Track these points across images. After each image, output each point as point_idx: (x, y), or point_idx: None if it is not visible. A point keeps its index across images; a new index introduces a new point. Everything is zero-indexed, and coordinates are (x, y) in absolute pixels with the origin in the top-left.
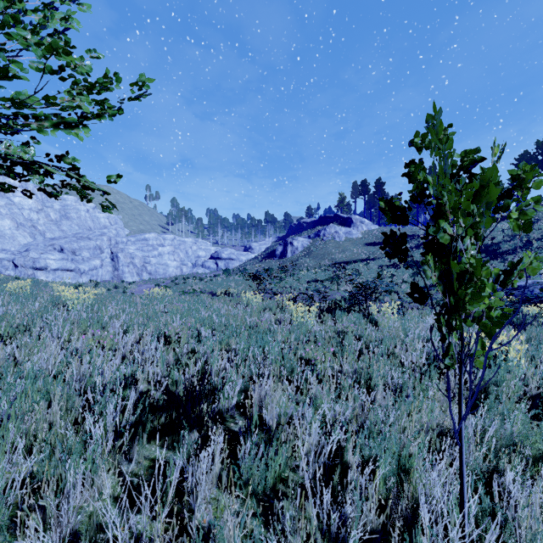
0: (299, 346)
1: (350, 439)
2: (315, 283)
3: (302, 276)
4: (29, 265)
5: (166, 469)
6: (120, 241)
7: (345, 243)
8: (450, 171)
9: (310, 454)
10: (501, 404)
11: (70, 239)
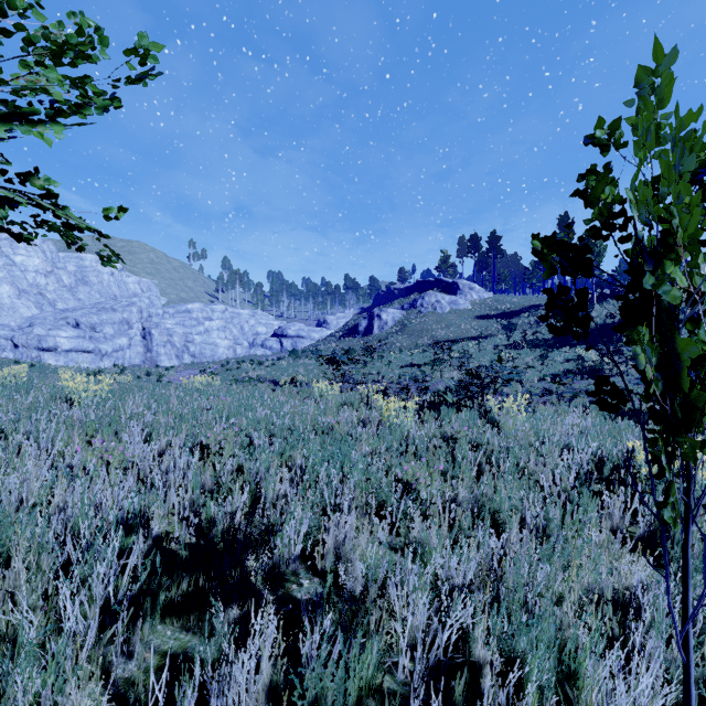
0: (394, 461)
1: (480, 623)
2: (410, 369)
3: (393, 359)
4: (33, 345)
5: (176, 692)
6: (154, 313)
7: (450, 316)
8: (691, 168)
9: (415, 641)
10: (691, 549)
11: (89, 311)
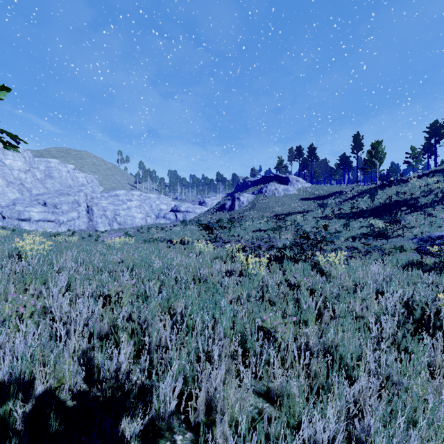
0: (254, 308)
1: None
2: (259, 232)
3: (248, 226)
4: (15, 217)
5: None
6: (94, 196)
7: (284, 199)
8: None
9: None
10: None
11: (52, 195)
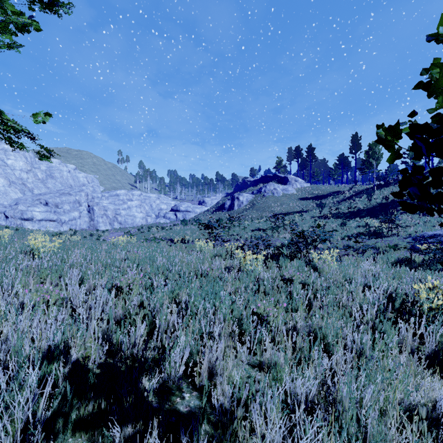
0: (250, 298)
1: None
2: (258, 232)
3: (247, 225)
4: (18, 217)
5: None
6: (95, 196)
7: (282, 198)
8: None
9: None
10: None
11: (54, 195)
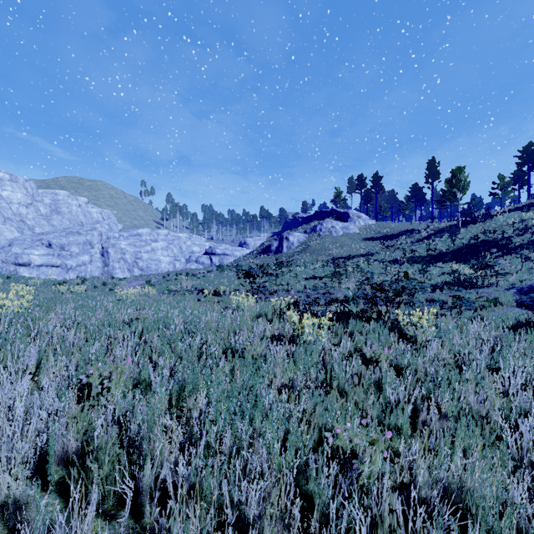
0: (317, 408)
1: None
2: (313, 280)
3: (299, 272)
4: (11, 261)
5: None
6: (111, 236)
7: (343, 238)
8: None
9: None
10: None
11: (59, 234)
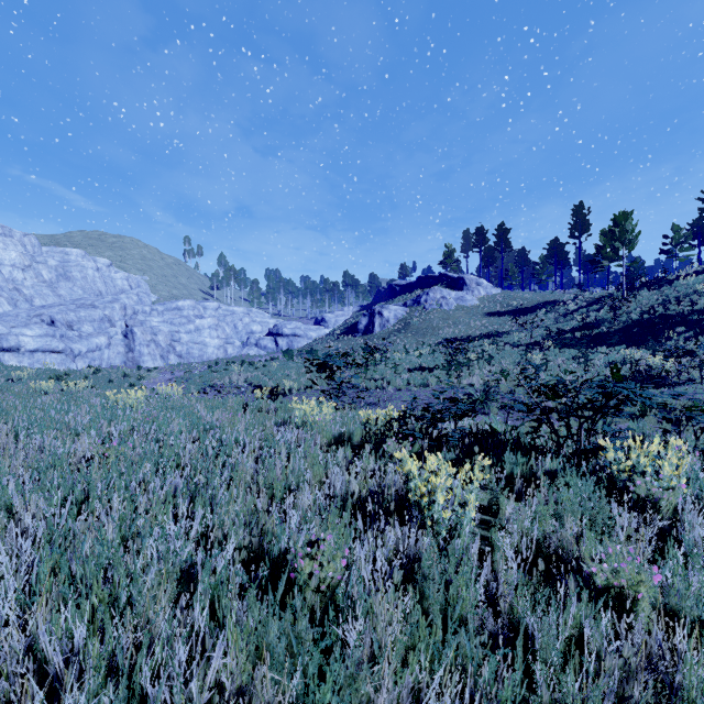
0: None
1: None
2: (420, 373)
3: (398, 360)
4: None
5: None
6: (139, 310)
7: (457, 313)
8: None
9: None
10: None
11: (67, 307)
